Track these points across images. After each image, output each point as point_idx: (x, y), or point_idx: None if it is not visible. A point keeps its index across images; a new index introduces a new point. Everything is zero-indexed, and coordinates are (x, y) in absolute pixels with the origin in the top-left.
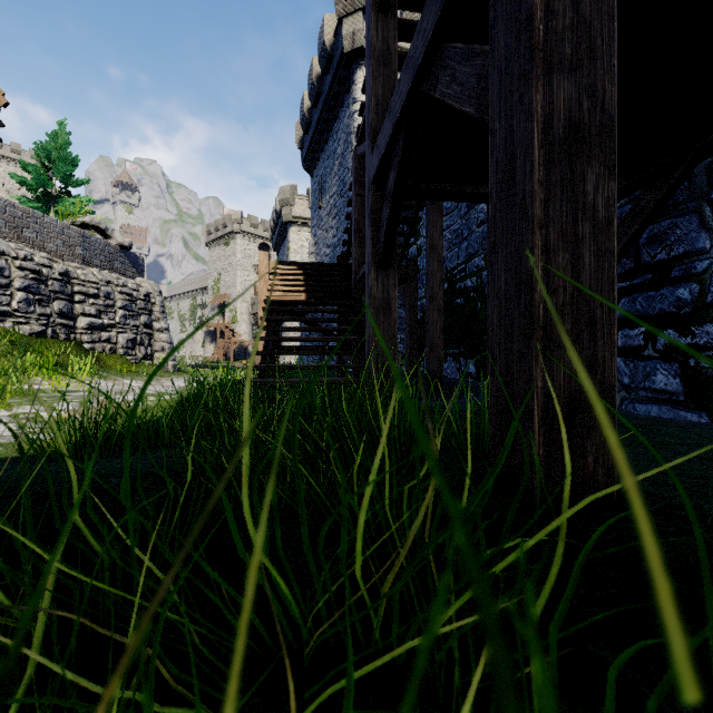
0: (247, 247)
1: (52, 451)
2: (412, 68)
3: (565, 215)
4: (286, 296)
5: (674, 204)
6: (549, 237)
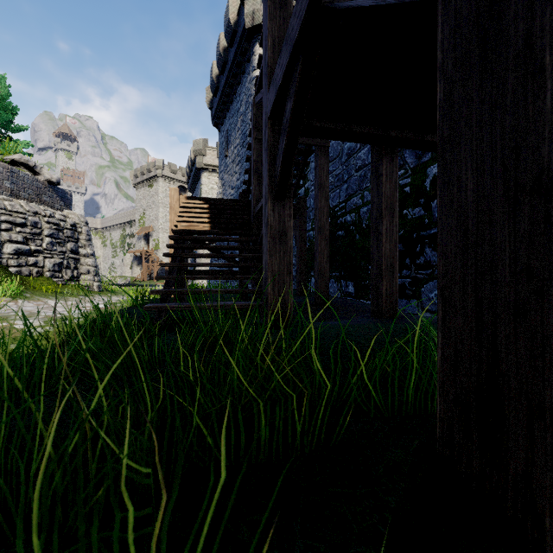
0: (168, 189)
1: None
2: None
3: None
4: (193, 227)
5: None
6: None
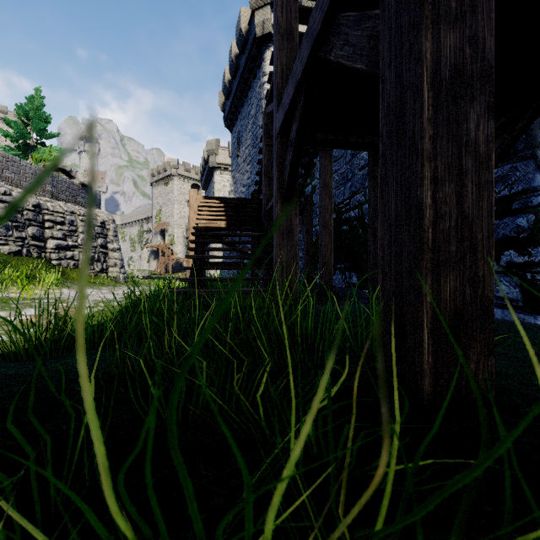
0: (182, 187)
1: (10, 352)
2: (311, 37)
3: (451, 150)
4: (211, 224)
5: (514, 152)
6: (437, 169)
